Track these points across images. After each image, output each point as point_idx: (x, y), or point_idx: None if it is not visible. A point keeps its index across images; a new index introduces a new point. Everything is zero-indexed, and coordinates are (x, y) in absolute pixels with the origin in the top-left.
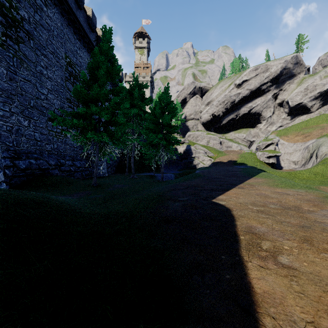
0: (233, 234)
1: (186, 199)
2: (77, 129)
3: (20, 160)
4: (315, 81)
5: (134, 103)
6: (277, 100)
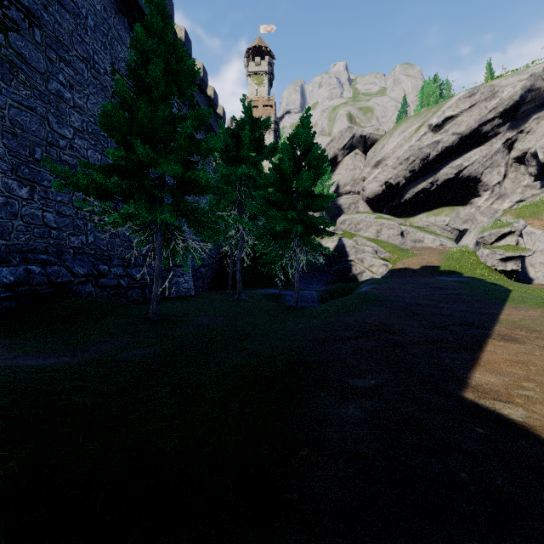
0: None
1: (373, 382)
2: None
3: (7, 266)
4: None
5: (241, 155)
6: (513, 152)
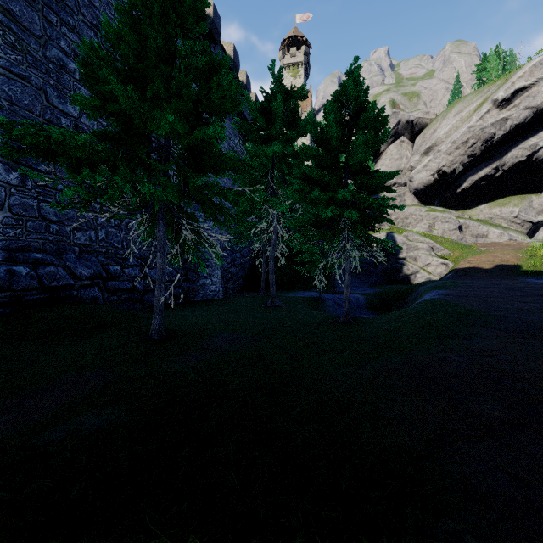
0: None
1: None
2: None
3: None
4: None
5: (275, 133)
6: None
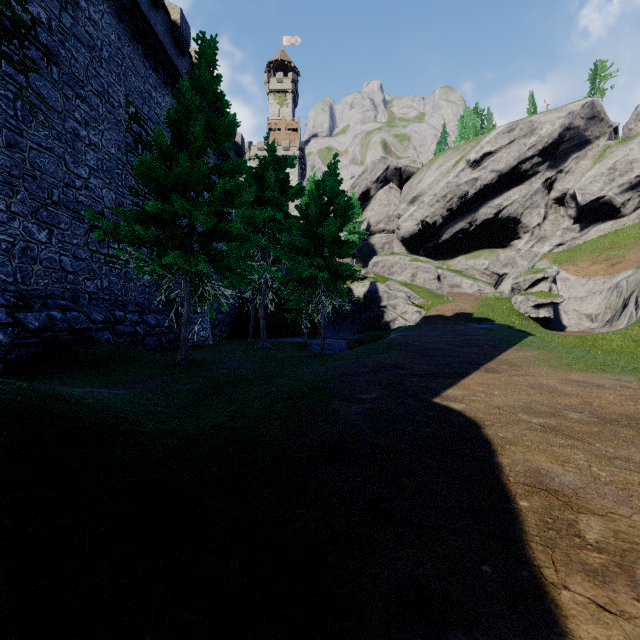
0: (499, 494)
1: (374, 396)
2: (151, 251)
3: (30, 312)
4: (632, 153)
5: (265, 196)
6: (553, 192)
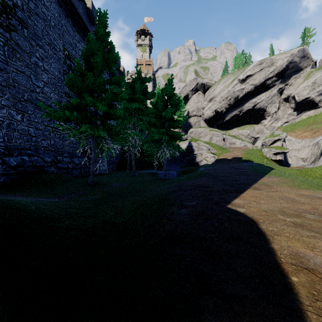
0: (277, 272)
1: (194, 203)
2: (76, 125)
3: (11, 157)
4: None
5: (135, 97)
6: (283, 95)
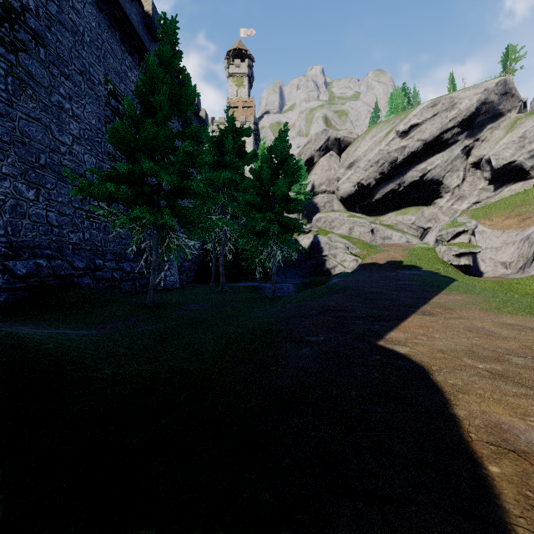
0: (464, 456)
1: (322, 338)
2: (127, 208)
3: (19, 260)
4: None
5: (224, 161)
6: (470, 158)
